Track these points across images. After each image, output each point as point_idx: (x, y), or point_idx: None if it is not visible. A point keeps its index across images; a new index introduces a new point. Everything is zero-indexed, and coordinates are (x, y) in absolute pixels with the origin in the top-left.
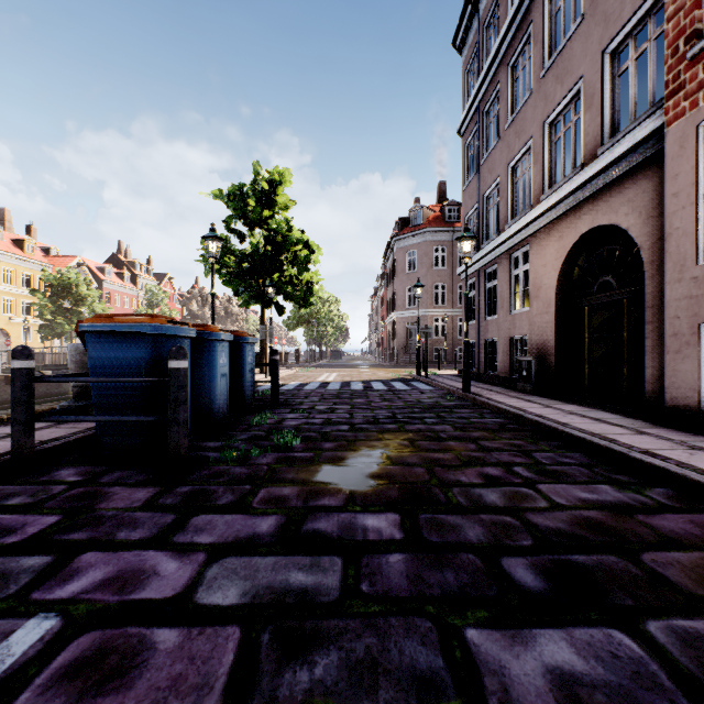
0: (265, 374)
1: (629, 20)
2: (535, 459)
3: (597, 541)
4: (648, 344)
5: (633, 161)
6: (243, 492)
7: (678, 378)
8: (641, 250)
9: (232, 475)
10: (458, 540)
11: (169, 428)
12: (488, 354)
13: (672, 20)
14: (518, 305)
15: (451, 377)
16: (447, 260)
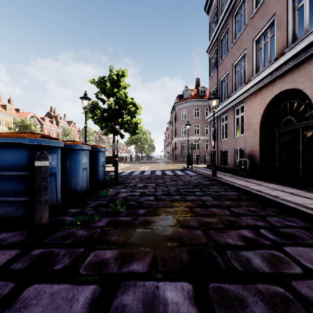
0: None
1: None
2: (269, 222)
3: None
4: None
5: (307, 52)
6: (77, 255)
7: None
8: (312, 100)
9: (75, 237)
10: None
11: (35, 206)
12: (222, 157)
13: None
14: (238, 133)
15: (204, 168)
16: (200, 114)
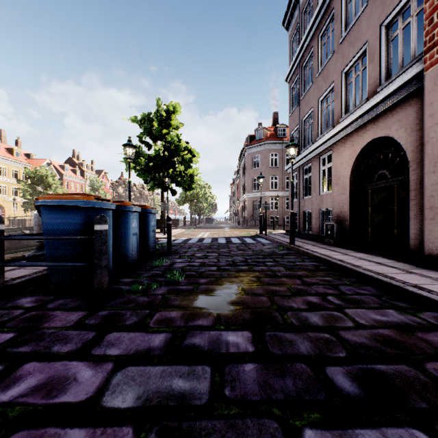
0: (164, 233)
1: (398, 3)
2: (341, 290)
3: (392, 353)
4: (411, 214)
5: (401, 94)
6: (144, 315)
7: (432, 236)
8: (407, 152)
9: (137, 302)
10: (293, 352)
11: (95, 270)
12: (305, 220)
13: (429, 1)
14: (325, 189)
15: (281, 235)
16: (278, 161)
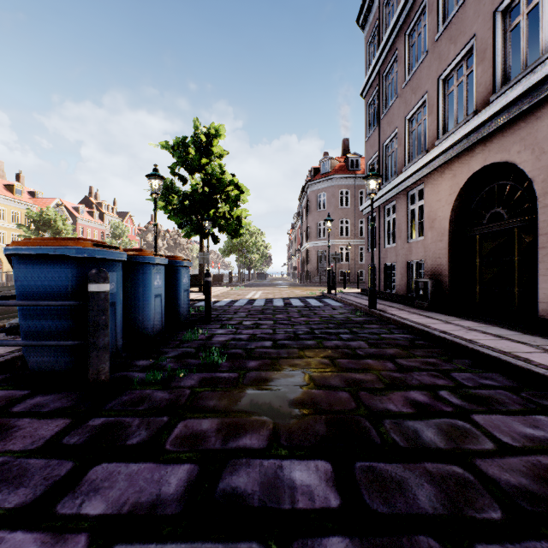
0: (202, 292)
1: None
2: (456, 380)
3: None
4: (541, 268)
5: (526, 103)
6: (159, 426)
7: None
8: (534, 183)
9: (152, 402)
10: (408, 510)
11: (89, 353)
12: (387, 276)
13: None
14: (414, 235)
15: (356, 295)
16: (350, 200)
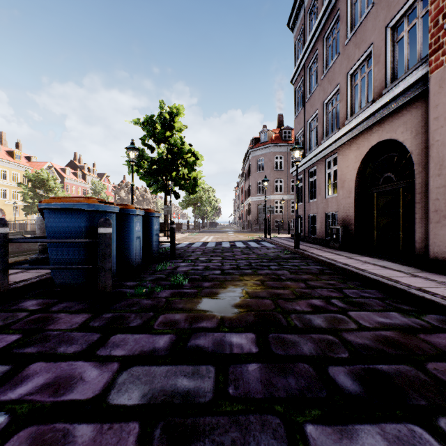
0: (167, 237)
1: (404, 5)
2: (345, 294)
3: (394, 354)
4: (417, 217)
5: (406, 97)
6: (148, 317)
7: (438, 240)
8: (412, 155)
9: (141, 305)
10: (296, 353)
11: (99, 273)
12: (311, 224)
13: (434, 3)
14: (330, 192)
15: (286, 239)
16: (283, 164)
